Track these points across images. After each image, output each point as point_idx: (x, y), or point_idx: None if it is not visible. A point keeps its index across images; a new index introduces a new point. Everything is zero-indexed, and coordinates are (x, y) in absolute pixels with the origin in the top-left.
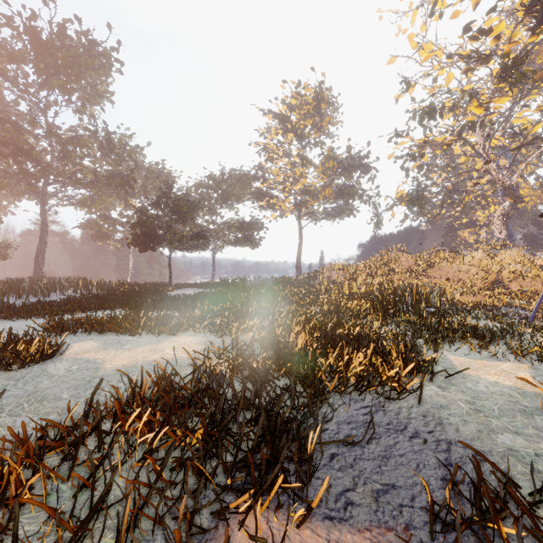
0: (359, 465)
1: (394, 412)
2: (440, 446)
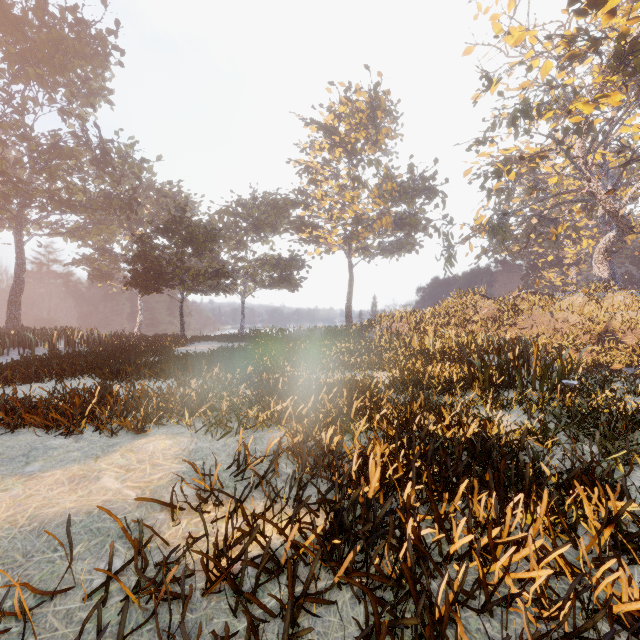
0: None
1: None
2: None
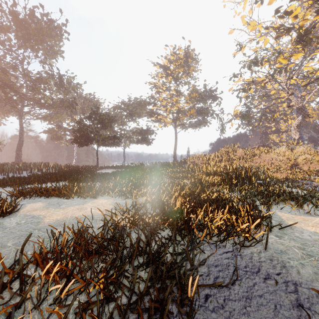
0: (228, 306)
1: (248, 257)
2: (289, 287)
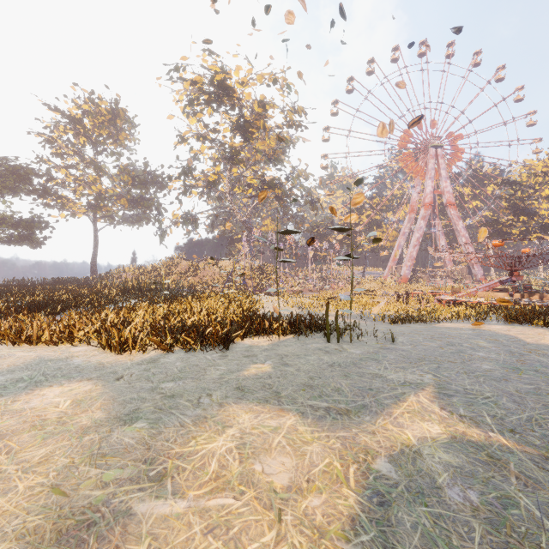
0: None
1: None
2: None
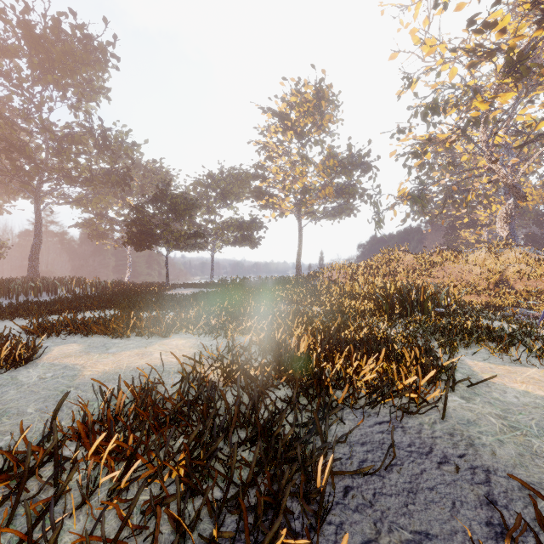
0: (380, 503)
1: (414, 430)
2: (477, 476)
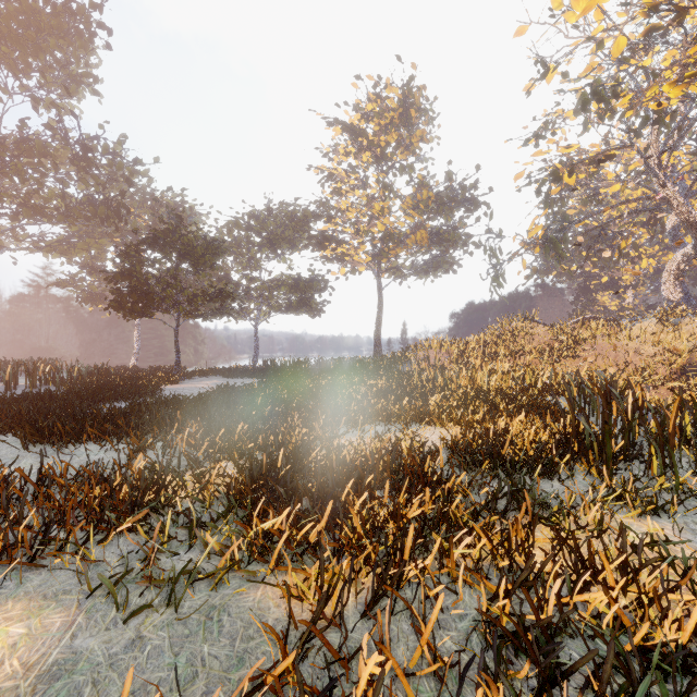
0: None
1: None
2: None
